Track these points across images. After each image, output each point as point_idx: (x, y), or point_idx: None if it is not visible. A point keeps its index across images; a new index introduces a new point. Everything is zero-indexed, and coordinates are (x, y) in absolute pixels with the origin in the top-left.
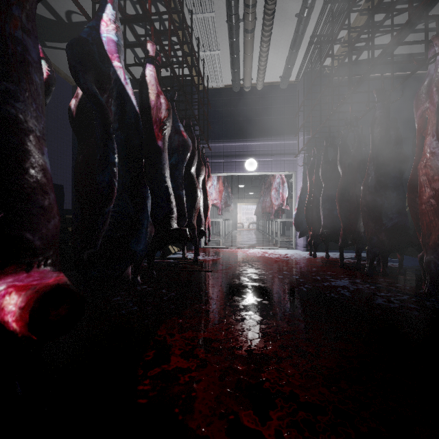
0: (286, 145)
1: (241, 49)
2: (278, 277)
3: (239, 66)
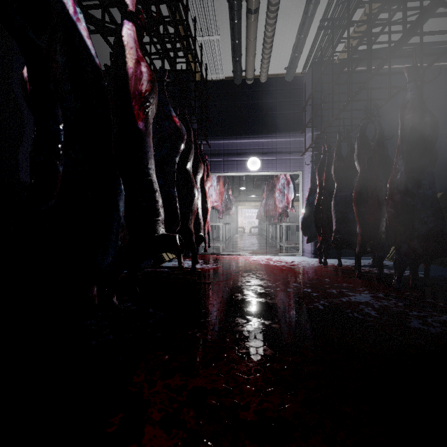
0: (292, 142)
1: (243, 35)
2: (288, 290)
3: (241, 54)
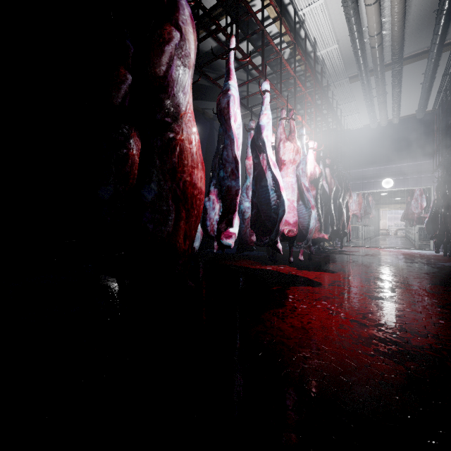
0: (422, 164)
1: (376, 107)
2: (398, 259)
3: (375, 116)
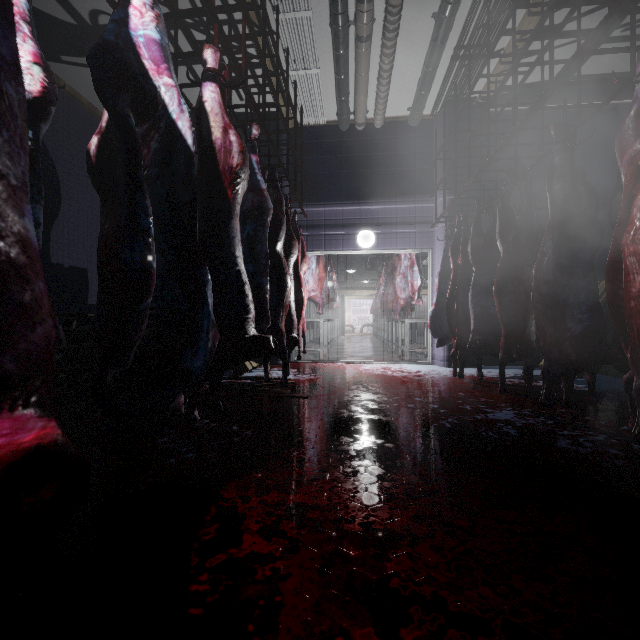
0: (418, 209)
1: (351, 67)
2: (408, 406)
3: (349, 92)
